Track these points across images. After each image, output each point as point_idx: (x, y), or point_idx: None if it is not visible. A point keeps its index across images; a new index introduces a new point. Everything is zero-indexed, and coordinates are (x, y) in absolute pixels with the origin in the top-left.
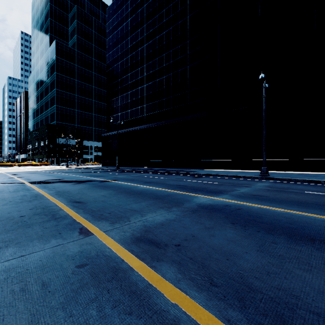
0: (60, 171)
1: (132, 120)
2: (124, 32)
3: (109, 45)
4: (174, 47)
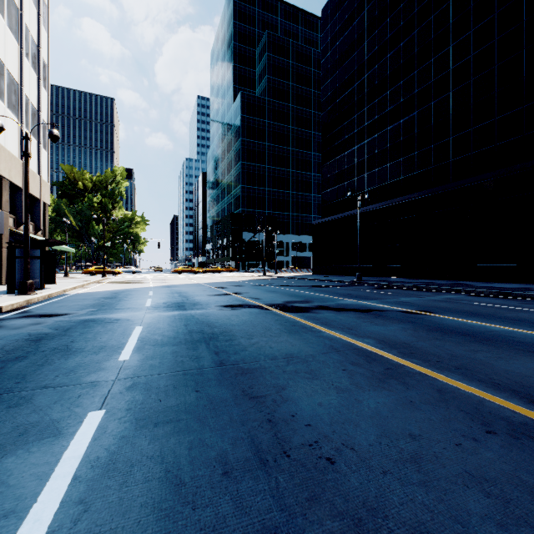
0: (271, 284)
1: (373, 190)
2: (355, 37)
3: (326, 70)
4: (481, 21)
